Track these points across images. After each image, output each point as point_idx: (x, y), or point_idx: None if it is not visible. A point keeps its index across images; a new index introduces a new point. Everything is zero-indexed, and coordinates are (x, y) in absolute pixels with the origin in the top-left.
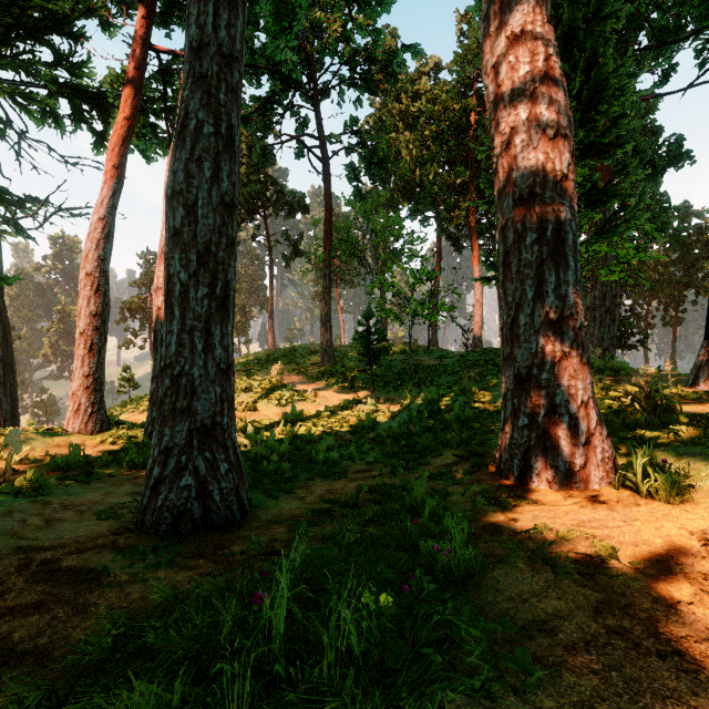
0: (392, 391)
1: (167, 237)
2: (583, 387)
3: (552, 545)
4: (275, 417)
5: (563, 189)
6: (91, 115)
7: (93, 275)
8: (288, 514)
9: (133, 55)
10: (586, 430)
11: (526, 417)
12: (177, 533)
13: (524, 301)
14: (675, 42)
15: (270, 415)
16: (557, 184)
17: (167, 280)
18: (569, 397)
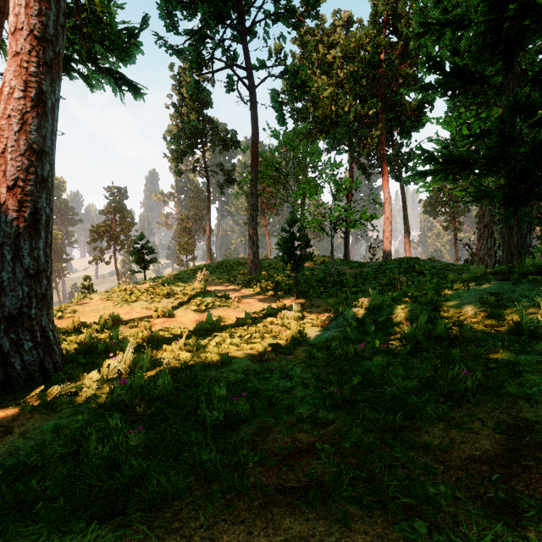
0: (316, 297)
1: None
2: None
3: None
4: (190, 324)
5: None
6: None
7: None
8: None
9: None
10: None
11: None
12: None
13: None
14: None
15: (186, 323)
16: None
17: None
18: None
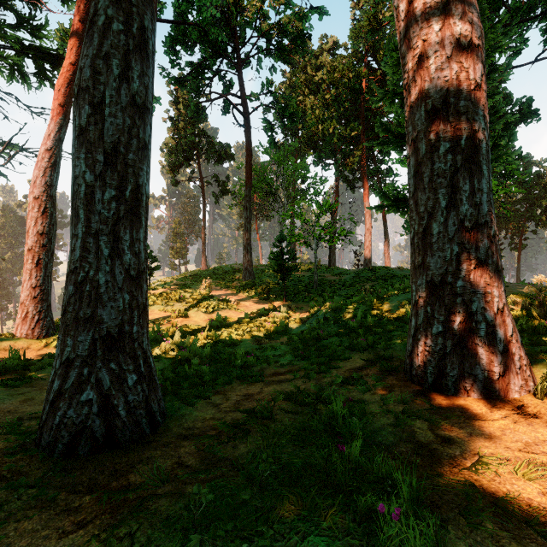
0: (301, 301)
1: (74, 137)
2: (498, 294)
3: (513, 485)
4: (203, 322)
5: (477, 98)
6: (53, 74)
7: (40, 198)
8: (201, 426)
9: (78, 10)
10: (503, 337)
11: (441, 324)
12: (75, 454)
13: (437, 210)
14: (528, 20)
15: (199, 321)
16: (471, 93)
17: (73, 182)
18: (486, 304)
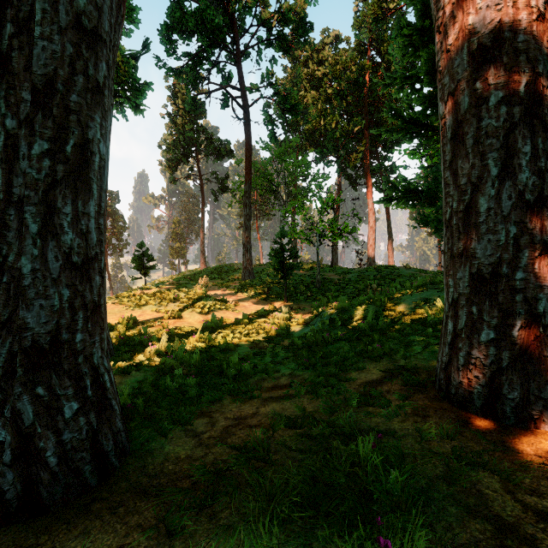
0: (303, 301)
1: None
2: None
3: None
4: (197, 324)
5: (540, 32)
6: None
7: None
8: (171, 471)
9: None
10: None
11: (493, 329)
12: None
13: (485, 180)
14: None
15: (193, 323)
16: (533, 24)
17: None
18: None
